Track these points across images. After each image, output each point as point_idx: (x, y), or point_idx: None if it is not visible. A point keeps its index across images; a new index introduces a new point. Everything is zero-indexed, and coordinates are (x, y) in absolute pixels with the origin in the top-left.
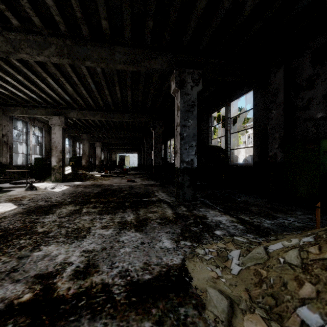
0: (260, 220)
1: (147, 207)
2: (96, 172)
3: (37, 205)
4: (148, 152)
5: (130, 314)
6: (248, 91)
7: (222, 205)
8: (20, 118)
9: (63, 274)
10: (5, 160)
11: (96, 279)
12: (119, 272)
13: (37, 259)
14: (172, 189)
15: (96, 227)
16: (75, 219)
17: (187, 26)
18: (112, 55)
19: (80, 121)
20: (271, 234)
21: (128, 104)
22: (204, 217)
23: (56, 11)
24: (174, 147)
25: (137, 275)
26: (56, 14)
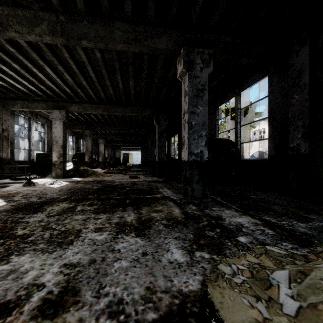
0: (291, 223)
1: (150, 205)
2: (99, 169)
3: (28, 202)
4: (151, 148)
5: None
6: (261, 78)
7: (237, 203)
8: (22, 113)
9: (24, 307)
10: (6, 155)
11: (72, 318)
12: (109, 305)
13: None
14: (177, 185)
15: (88, 230)
16: (65, 219)
17: None
18: (111, 33)
19: (82, 117)
20: (315, 243)
21: (131, 96)
22: (220, 218)
23: None
24: (178, 143)
25: (135, 312)
26: None
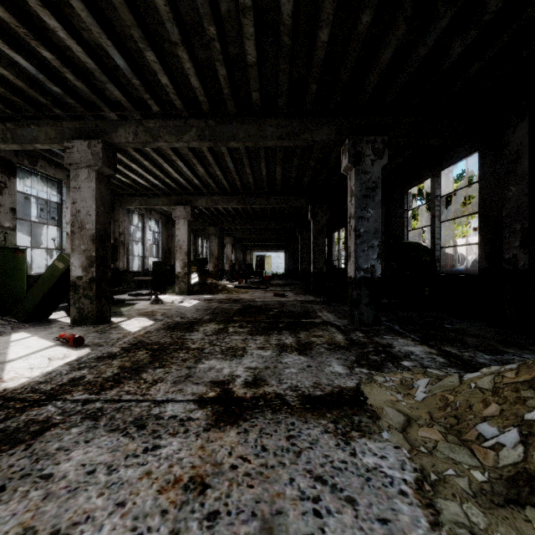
0: (474, 355)
1: (308, 330)
2: (225, 281)
3: (175, 321)
4: (303, 250)
5: (307, 414)
6: (470, 154)
7: (419, 332)
8: (136, 210)
9: (235, 383)
10: (122, 265)
11: (268, 389)
12: (289, 387)
13: (205, 370)
14: (342, 308)
15: (251, 348)
16: (224, 338)
17: (365, 82)
18: (262, 131)
19: (207, 210)
20: None
21: (276, 183)
22: (389, 346)
23: (201, 92)
24: (345, 242)
25: (308, 391)
26: (201, 94)
